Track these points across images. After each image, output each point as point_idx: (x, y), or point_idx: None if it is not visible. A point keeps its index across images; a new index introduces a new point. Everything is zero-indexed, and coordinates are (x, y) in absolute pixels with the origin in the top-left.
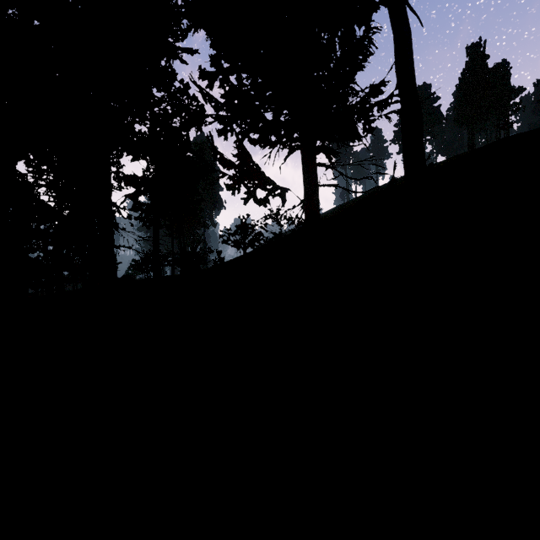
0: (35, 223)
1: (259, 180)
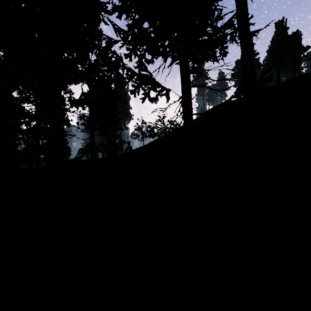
0: (14, 119)
1: (152, 85)
